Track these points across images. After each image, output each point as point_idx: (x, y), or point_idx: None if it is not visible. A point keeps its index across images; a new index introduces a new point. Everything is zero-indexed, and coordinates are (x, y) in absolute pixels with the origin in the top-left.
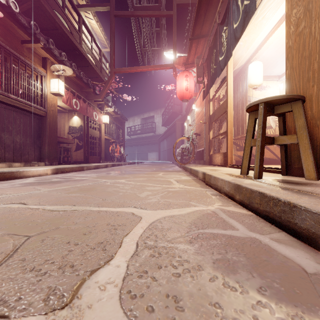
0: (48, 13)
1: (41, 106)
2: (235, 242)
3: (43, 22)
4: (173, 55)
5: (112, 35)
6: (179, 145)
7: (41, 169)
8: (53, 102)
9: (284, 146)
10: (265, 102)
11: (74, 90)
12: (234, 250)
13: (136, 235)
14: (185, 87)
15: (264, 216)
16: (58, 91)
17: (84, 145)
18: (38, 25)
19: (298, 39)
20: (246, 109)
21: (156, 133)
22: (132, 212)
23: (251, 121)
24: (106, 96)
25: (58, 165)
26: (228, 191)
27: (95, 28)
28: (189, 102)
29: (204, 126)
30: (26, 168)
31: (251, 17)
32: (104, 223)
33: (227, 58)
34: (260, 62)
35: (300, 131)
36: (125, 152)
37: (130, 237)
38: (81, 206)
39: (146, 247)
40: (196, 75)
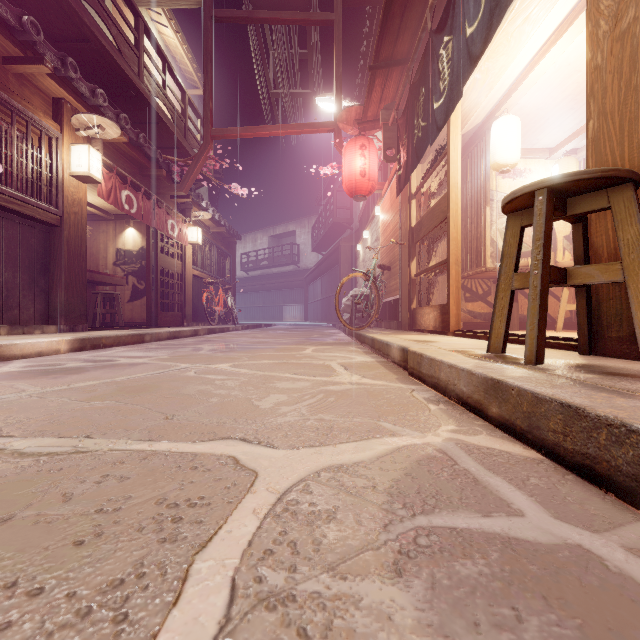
0: (66, 4)
1: (50, 204)
2: (531, 566)
3: (55, 24)
4: (336, 104)
5: (207, 58)
6: (347, 291)
7: (44, 340)
8: (76, 196)
9: (585, 289)
10: (550, 188)
11: (126, 171)
12: (540, 605)
13: (234, 545)
14: (360, 170)
15: (577, 467)
16: (88, 171)
17: (147, 288)
18: (46, 30)
19: (619, 49)
20: (502, 205)
21: (301, 266)
22: (234, 455)
23: (513, 232)
24: (197, 189)
25: (87, 332)
26: (468, 394)
27: (172, 45)
28: (368, 203)
29: (399, 251)
30: (9, 338)
31: (507, 6)
32: (150, 496)
33: (451, 102)
34: (516, 117)
35: (629, 255)
36: (237, 304)
37: (215, 555)
38: (105, 438)
39: (260, 599)
40: (383, 144)
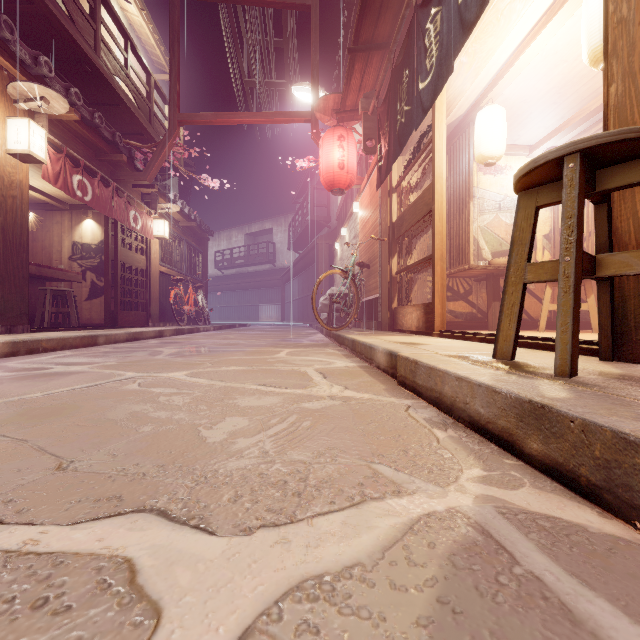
0: None
1: None
2: None
3: None
4: (313, 94)
5: (174, 37)
6: (325, 290)
7: None
8: (15, 177)
9: (609, 282)
10: (584, 152)
11: (80, 155)
12: None
13: None
14: (339, 162)
15: None
16: (29, 149)
17: (106, 285)
18: None
19: None
20: (516, 178)
21: (277, 265)
22: (132, 557)
23: (526, 214)
24: (165, 180)
25: (28, 334)
26: (489, 418)
27: (137, 24)
28: (345, 200)
29: (379, 248)
30: None
31: None
32: None
33: (439, 80)
34: (502, 107)
35: None
36: (210, 303)
37: None
38: None
39: None
40: (363, 134)
